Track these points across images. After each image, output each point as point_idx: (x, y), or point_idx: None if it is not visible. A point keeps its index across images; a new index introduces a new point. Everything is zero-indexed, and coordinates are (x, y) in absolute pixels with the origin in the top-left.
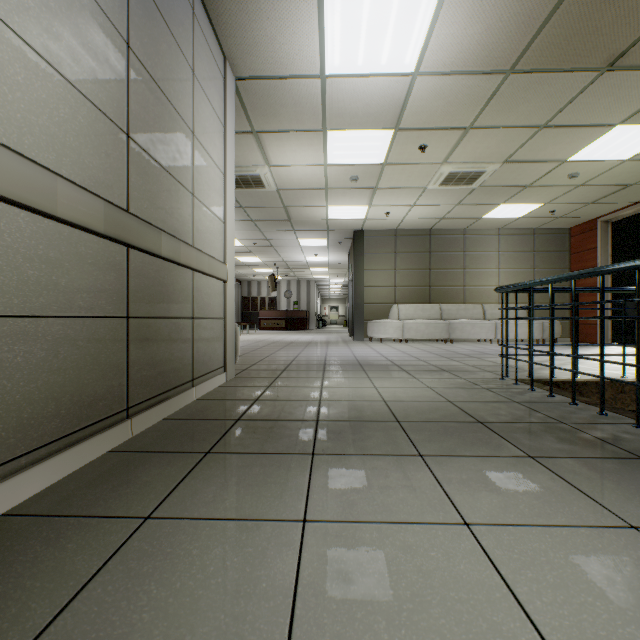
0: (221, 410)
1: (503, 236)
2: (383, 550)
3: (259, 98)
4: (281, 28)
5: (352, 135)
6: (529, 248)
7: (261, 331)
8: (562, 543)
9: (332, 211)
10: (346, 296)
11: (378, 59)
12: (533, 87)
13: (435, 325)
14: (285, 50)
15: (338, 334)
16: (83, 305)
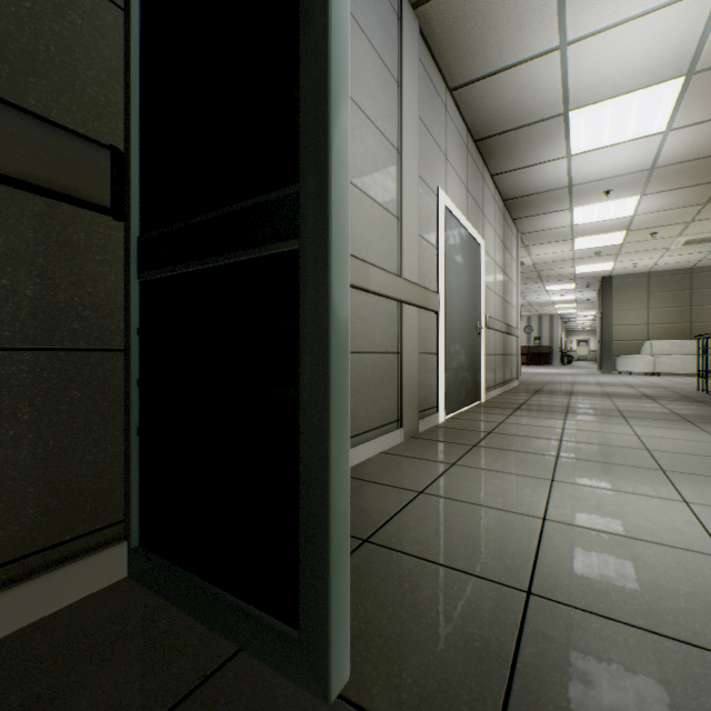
0: (527, 389)
1: None
2: (588, 400)
3: (531, 237)
4: (549, 220)
5: (593, 238)
6: None
7: None
8: (633, 403)
9: (578, 268)
10: None
11: (606, 216)
12: None
13: (692, 360)
14: (550, 224)
15: (586, 369)
16: (500, 352)
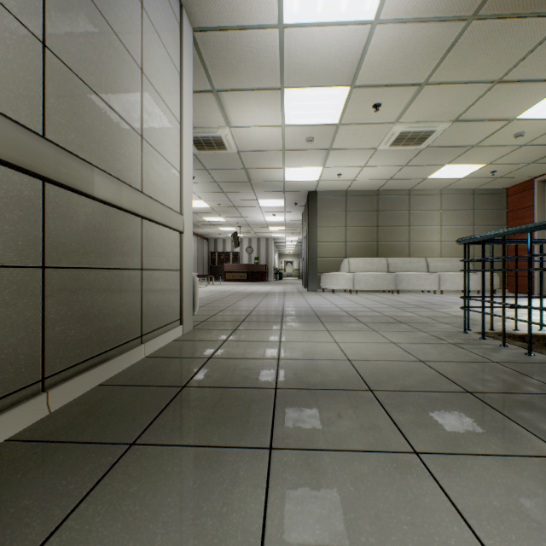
0: (168, 372)
1: (445, 196)
2: None
3: (218, 52)
4: None
5: (309, 93)
6: (469, 207)
7: (226, 282)
8: None
9: (289, 173)
10: (300, 252)
11: (338, 4)
12: (494, 36)
13: (383, 277)
14: None
15: (293, 285)
16: None
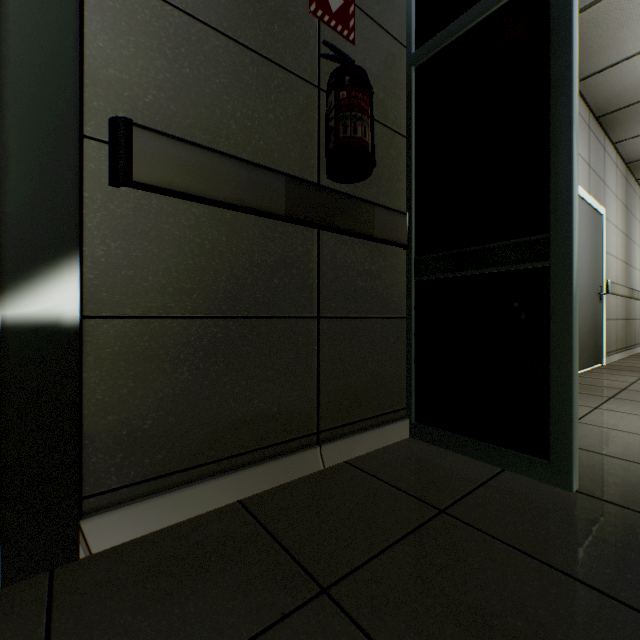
0: None
1: None
2: None
3: None
4: None
5: None
6: None
7: None
8: None
9: None
10: None
11: None
12: None
13: None
14: None
15: None
16: (622, 316)
